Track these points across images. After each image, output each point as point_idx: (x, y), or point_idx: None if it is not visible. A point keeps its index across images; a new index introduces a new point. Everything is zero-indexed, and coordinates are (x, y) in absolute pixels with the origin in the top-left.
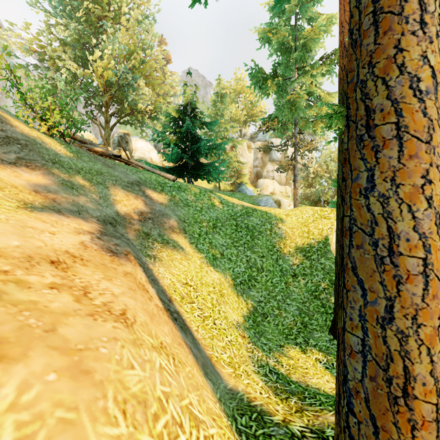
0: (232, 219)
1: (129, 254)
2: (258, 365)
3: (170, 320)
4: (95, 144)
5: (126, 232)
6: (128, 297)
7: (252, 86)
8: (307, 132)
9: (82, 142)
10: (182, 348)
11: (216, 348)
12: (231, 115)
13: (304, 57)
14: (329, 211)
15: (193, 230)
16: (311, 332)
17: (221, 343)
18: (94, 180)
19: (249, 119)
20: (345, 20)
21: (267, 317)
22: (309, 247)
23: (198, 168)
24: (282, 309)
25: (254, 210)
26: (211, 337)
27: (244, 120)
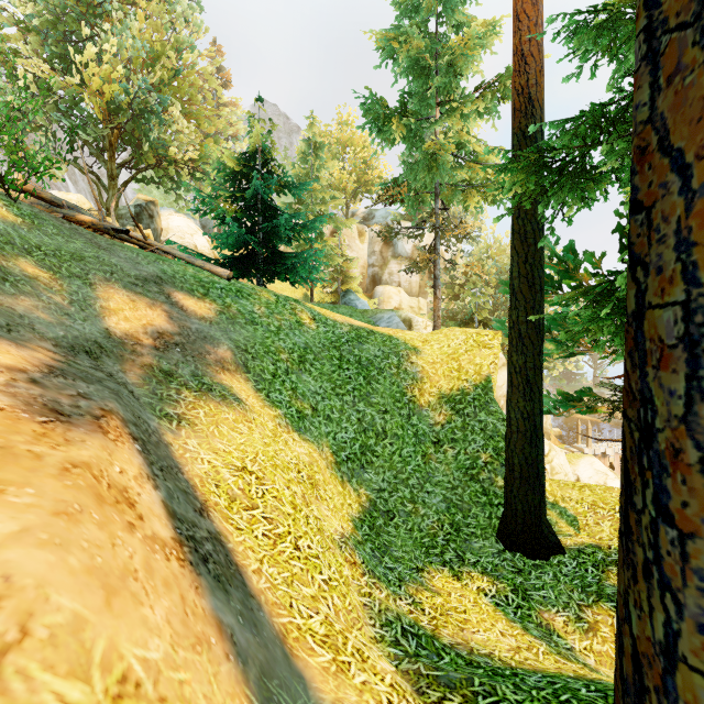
0: (332, 348)
1: (109, 414)
2: (382, 622)
3: (185, 568)
4: (79, 208)
5: (121, 370)
6: (33, 544)
7: (366, 136)
8: (451, 214)
9: (54, 204)
10: (204, 651)
11: (298, 606)
12: (332, 180)
13: (450, 84)
14: (491, 335)
15: (262, 367)
16: (468, 540)
17: (308, 589)
18: (63, 269)
19: (360, 190)
20: (523, 11)
21: (394, 518)
22: (460, 394)
23: (275, 261)
24: (418, 501)
25: (369, 332)
26: (289, 579)
27: (353, 190)
